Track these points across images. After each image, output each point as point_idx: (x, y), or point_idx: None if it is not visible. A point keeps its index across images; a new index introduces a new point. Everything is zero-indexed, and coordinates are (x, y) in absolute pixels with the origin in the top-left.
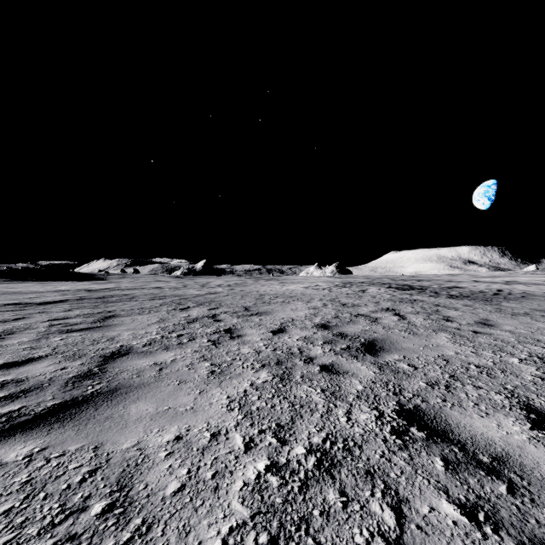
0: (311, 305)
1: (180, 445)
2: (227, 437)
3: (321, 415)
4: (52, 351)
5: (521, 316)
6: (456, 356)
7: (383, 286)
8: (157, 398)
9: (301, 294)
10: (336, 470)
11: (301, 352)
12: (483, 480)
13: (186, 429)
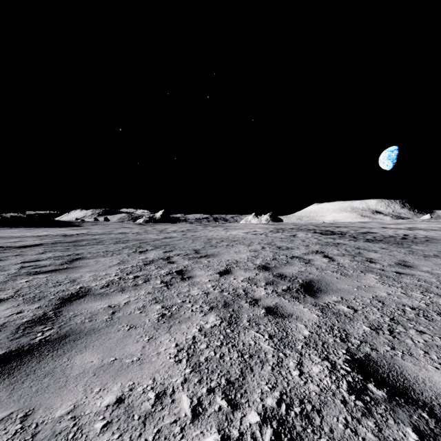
0: (251, 248)
1: (120, 411)
2: (173, 398)
3: (272, 368)
4: (14, 293)
5: (432, 258)
6: (389, 297)
7: (309, 232)
8: (104, 346)
9: (243, 238)
10: None
11: (246, 293)
12: None
13: (130, 388)
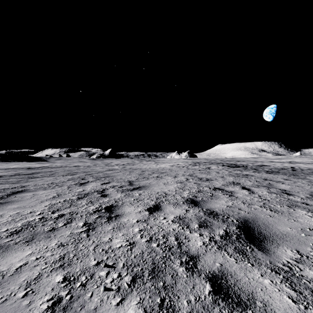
0: (177, 179)
1: None
2: None
3: None
4: None
5: None
6: None
7: (219, 165)
8: None
9: (169, 170)
10: None
11: (179, 244)
12: None
13: None
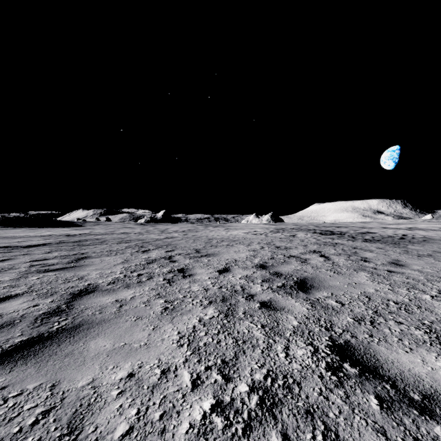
0: (251, 247)
1: (132, 383)
2: (176, 374)
3: (262, 351)
4: (28, 289)
5: (426, 257)
6: (376, 293)
7: (309, 232)
8: (115, 334)
9: (243, 238)
10: (278, 409)
11: (243, 289)
12: (417, 420)
13: (139, 366)
